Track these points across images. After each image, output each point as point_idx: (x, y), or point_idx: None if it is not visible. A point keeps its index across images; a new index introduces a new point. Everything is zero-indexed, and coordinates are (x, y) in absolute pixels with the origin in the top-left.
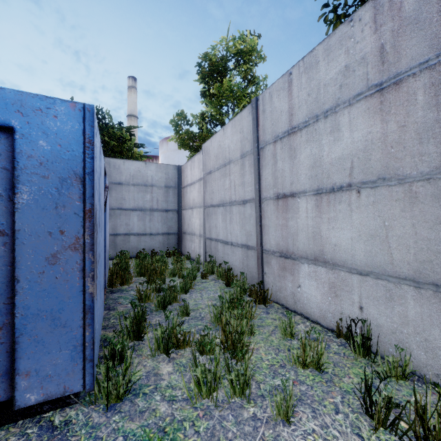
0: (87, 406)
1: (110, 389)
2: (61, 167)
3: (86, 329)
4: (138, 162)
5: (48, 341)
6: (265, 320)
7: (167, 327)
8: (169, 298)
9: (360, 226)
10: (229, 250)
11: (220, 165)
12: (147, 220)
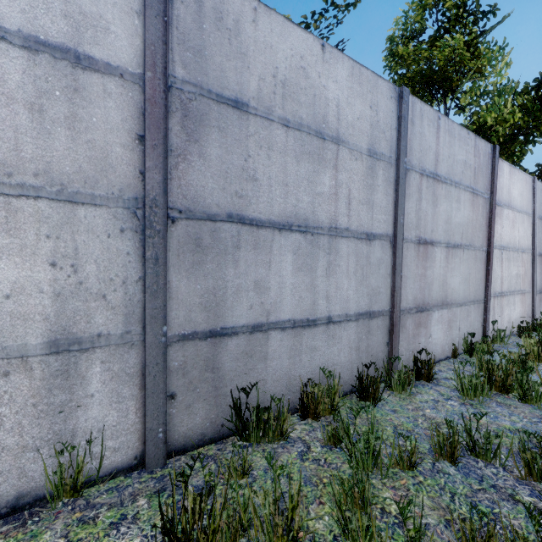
0: None
1: None
2: None
3: None
4: None
5: None
6: None
7: None
8: None
9: (463, 273)
10: (319, 338)
11: (301, 122)
12: None
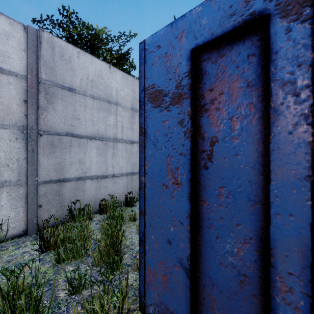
0: None
1: None
2: None
3: None
4: None
5: None
6: None
7: None
8: None
9: None
10: (109, 183)
11: (100, 96)
12: None
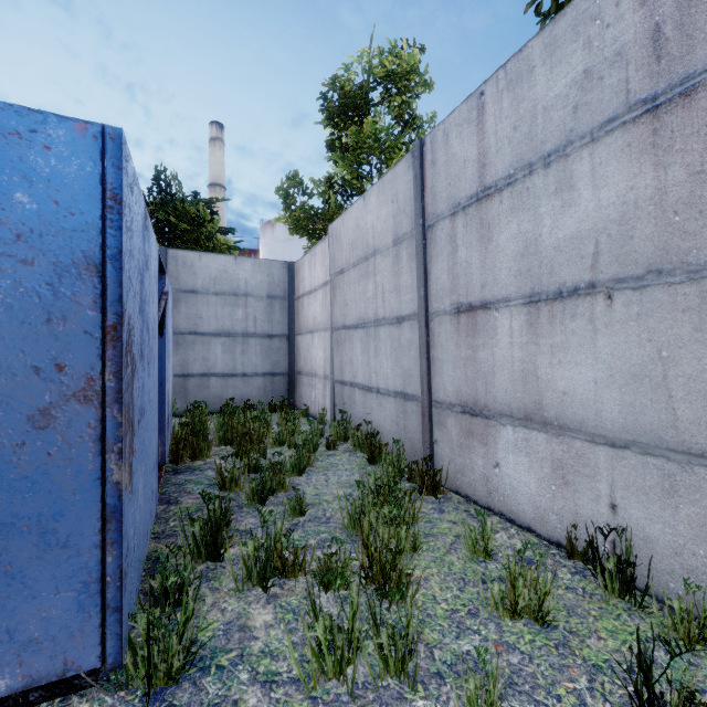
0: (111, 692)
1: (155, 661)
2: (59, 243)
3: (107, 550)
4: (224, 257)
5: (33, 575)
6: (438, 524)
7: (265, 539)
8: (271, 483)
9: (611, 359)
10: (373, 401)
11: (358, 259)
12: (239, 351)
